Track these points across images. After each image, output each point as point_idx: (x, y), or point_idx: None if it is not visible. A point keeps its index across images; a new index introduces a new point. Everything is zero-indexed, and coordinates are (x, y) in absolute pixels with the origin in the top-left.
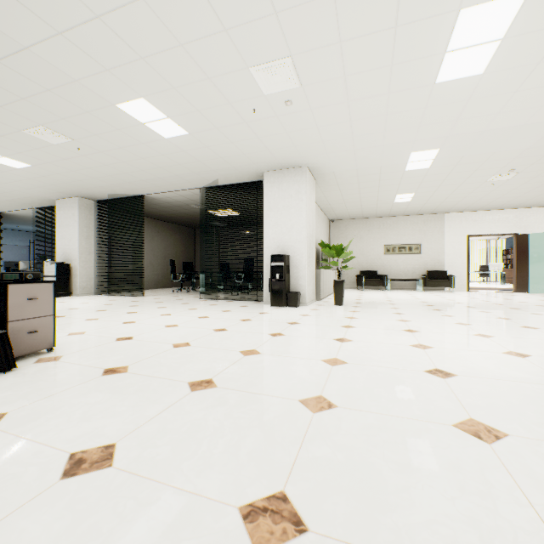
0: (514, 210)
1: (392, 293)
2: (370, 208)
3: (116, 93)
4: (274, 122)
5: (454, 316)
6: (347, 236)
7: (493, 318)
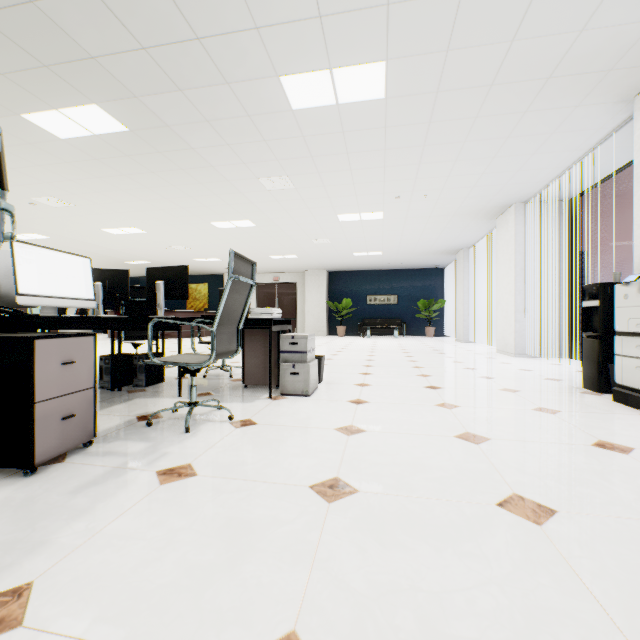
0: None
1: None
2: None
3: None
4: None
5: None
6: None
7: None
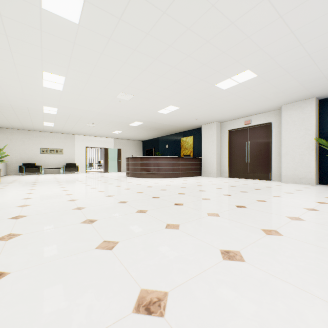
0: (104, 138)
1: (43, 176)
2: (28, 125)
3: None
4: None
5: (62, 182)
6: (12, 140)
7: (77, 182)
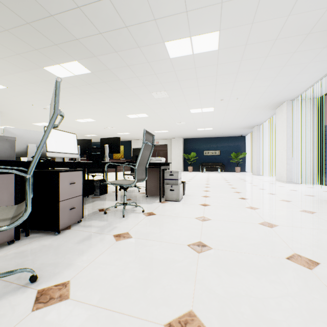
0: None
1: None
2: None
3: (1, 82)
4: (29, 107)
5: None
6: None
7: None
